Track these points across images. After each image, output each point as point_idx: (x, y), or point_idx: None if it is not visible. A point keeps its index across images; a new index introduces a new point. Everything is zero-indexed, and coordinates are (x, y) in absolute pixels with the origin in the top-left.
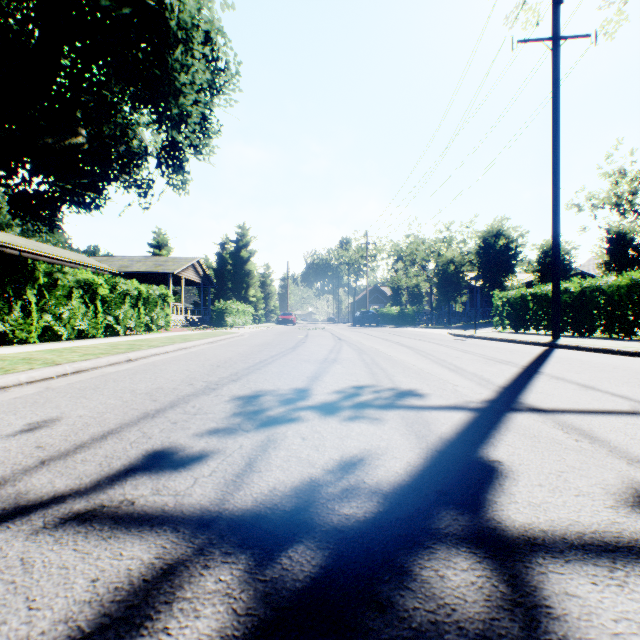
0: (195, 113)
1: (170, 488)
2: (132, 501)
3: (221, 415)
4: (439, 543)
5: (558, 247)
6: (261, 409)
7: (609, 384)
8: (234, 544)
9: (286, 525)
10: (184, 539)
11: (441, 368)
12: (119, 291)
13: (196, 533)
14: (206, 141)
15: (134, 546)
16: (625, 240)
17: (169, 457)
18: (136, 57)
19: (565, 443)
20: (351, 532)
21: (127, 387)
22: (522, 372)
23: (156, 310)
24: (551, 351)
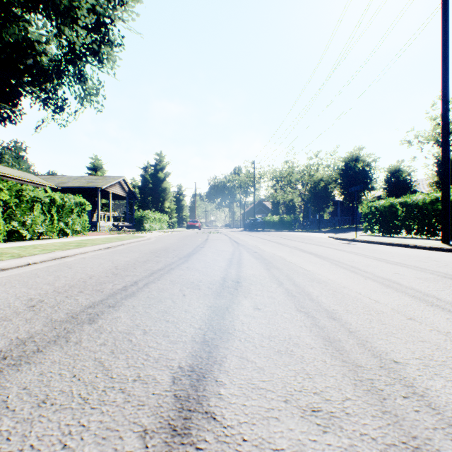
0: (86, 7)
1: None
2: None
3: None
4: None
5: (448, 155)
6: None
7: None
8: None
9: None
10: None
11: (438, 311)
12: (27, 198)
13: None
14: (106, 49)
15: None
16: (451, 165)
17: None
18: None
19: None
20: None
21: None
22: None
23: (72, 216)
24: None
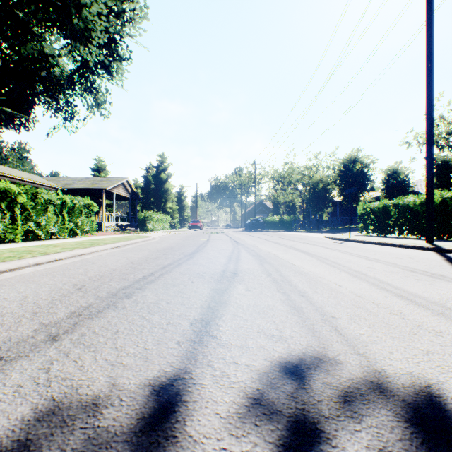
0: (100, 29)
1: None
2: None
3: None
4: None
5: (432, 161)
6: None
7: None
8: None
9: None
10: None
11: (381, 292)
12: (41, 200)
13: None
14: (116, 64)
15: None
16: (448, 166)
17: None
18: None
19: None
20: None
21: None
22: None
23: (81, 217)
24: (450, 257)
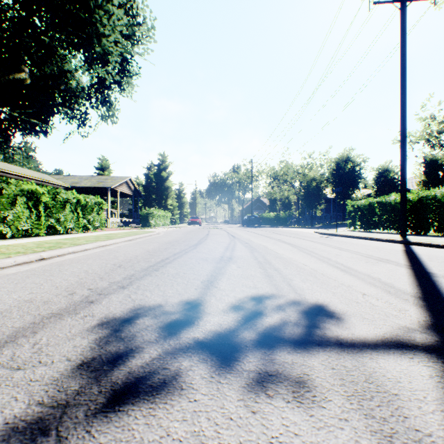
0: (116, 53)
1: None
2: None
3: (56, 371)
4: None
5: (405, 164)
6: (126, 351)
7: None
8: None
9: None
10: None
11: (332, 268)
12: (60, 199)
13: None
14: (127, 80)
15: None
16: (437, 165)
17: None
18: (65, 4)
19: None
20: None
21: None
22: (415, 273)
23: (92, 214)
24: (410, 248)
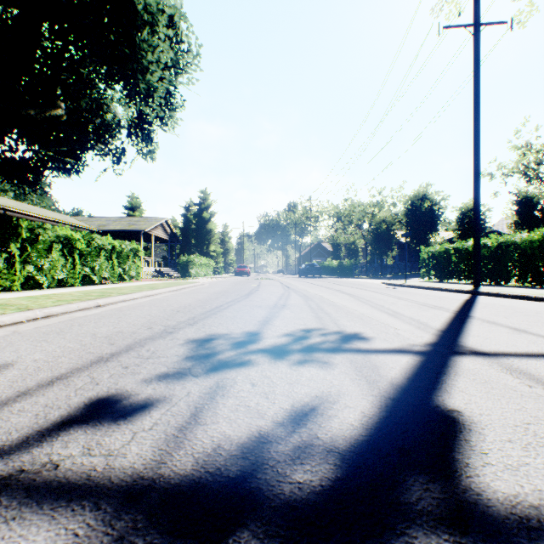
0: (160, 88)
1: (103, 446)
2: (56, 464)
3: (173, 359)
4: (414, 527)
5: (479, 207)
6: (213, 353)
7: (539, 328)
8: (163, 530)
9: (228, 499)
10: (103, 521)
11: (380, 313)
12: (95, 246)
13: (119, 512)
14: (171, 114)
15: (39, 533)
16: (532, 203)
17: (111, 406)
18: (108, 38)
19: (519, 389)
20: (306, 510)
21: (89, 331)
22: (455, 316)
23: (128, 262)
24: (475, 298)
